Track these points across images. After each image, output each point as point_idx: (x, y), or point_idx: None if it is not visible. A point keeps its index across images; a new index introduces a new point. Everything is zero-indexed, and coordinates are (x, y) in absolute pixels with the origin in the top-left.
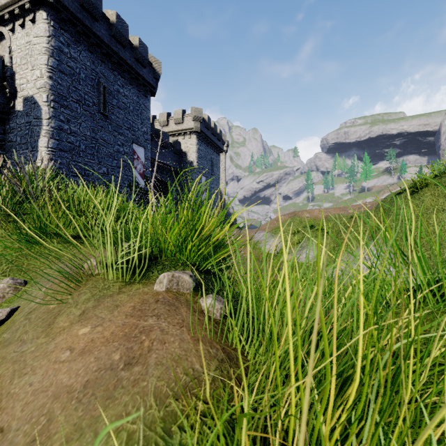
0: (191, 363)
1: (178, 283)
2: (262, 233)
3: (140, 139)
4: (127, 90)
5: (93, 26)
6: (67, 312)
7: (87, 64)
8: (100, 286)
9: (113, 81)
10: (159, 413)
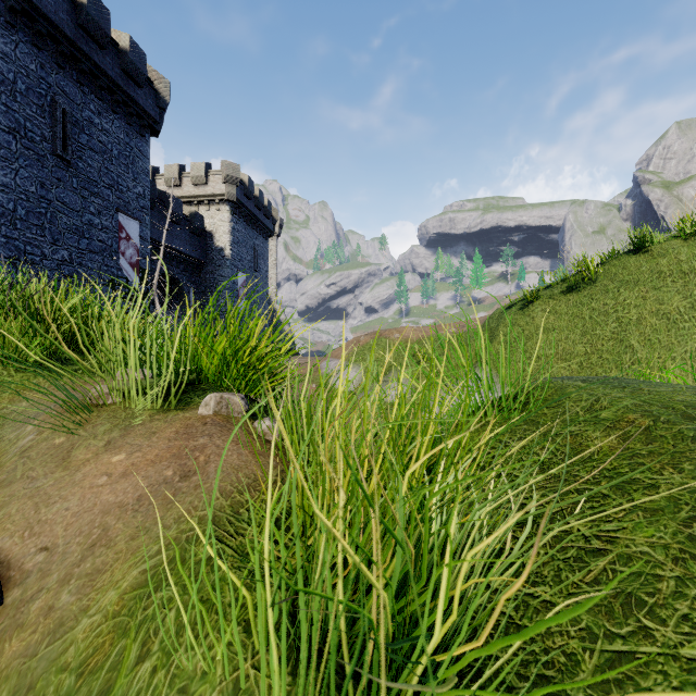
0: (252, 470)
1: (227, 405)
2: (333, 362)
3: (131, 205)
4: (108, 122)
5: (42, 3)
6: (85, 444)
7: (30, 67)
8: (122, 415)
9: (81, 103)
10: (227, 503)
